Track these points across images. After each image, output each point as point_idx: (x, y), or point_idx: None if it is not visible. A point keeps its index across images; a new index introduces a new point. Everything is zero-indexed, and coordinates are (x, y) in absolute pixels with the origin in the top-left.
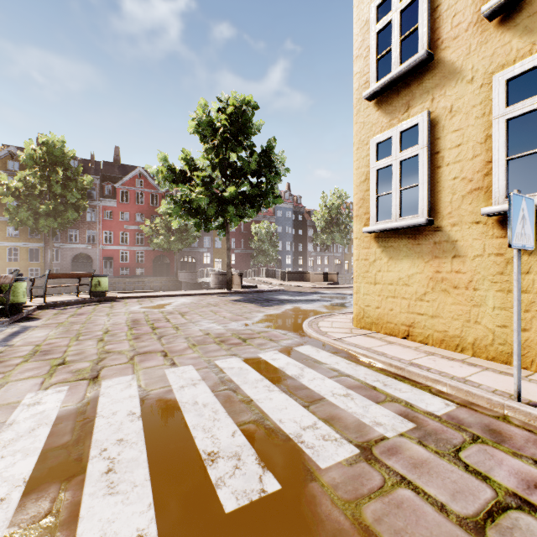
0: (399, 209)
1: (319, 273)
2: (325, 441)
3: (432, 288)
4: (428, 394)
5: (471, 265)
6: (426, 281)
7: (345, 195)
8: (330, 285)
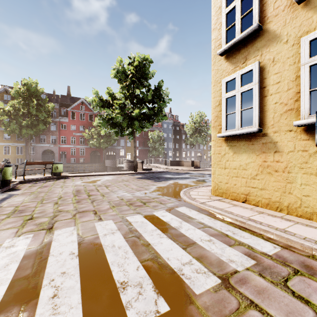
0: (240, 122)
1: (189, 161)
2: (198, 274)
3: (261, 171)
4: (262, 240)
5: (286, 157)
6: (257, 167)
7: (204, 115)
8: (195, 168)
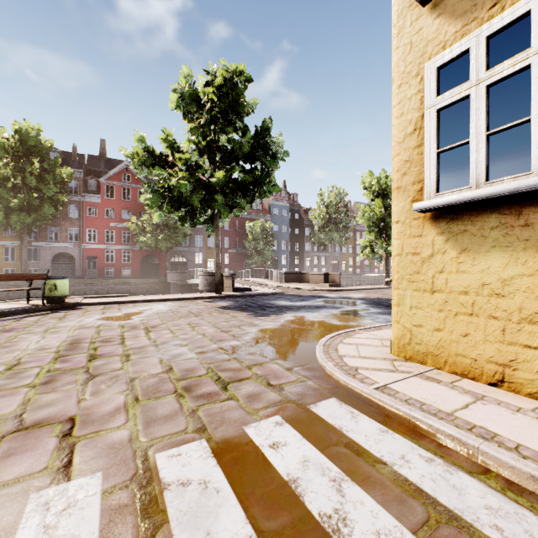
0: (485, 167)
1: (319, 273)
2: None
3: None
4: None
5: None
6: None
7: (343, 192)
8: (332, 287)
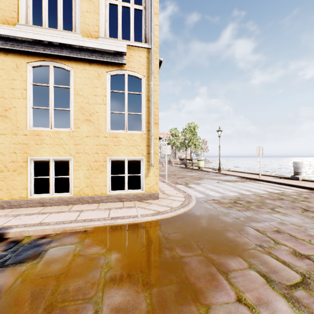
0: None
1: None
2: (204, 184)
3: None
4: (177, 186)
5: None
6: None
7: None
8: None
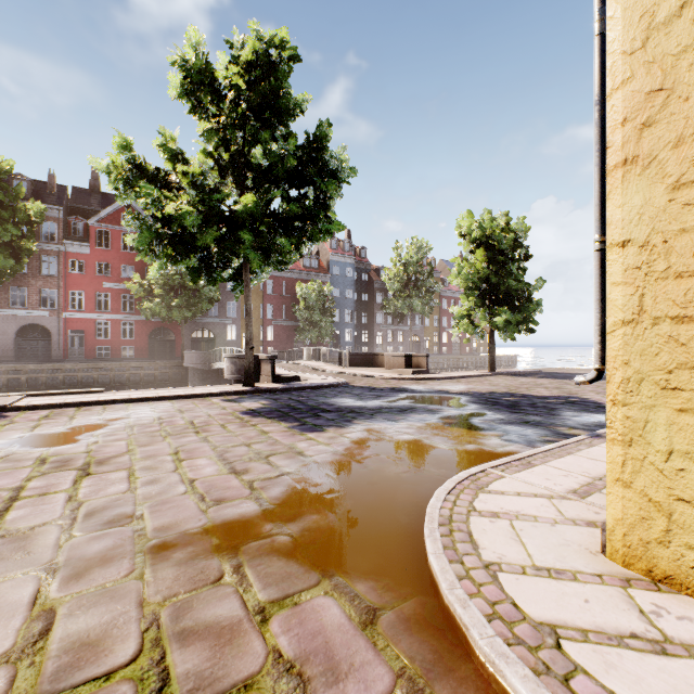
0: None
1: (398, 354)
2: None
3: None
4: None
5: None
6: None
7: (427, 245)
8: (416, 374)
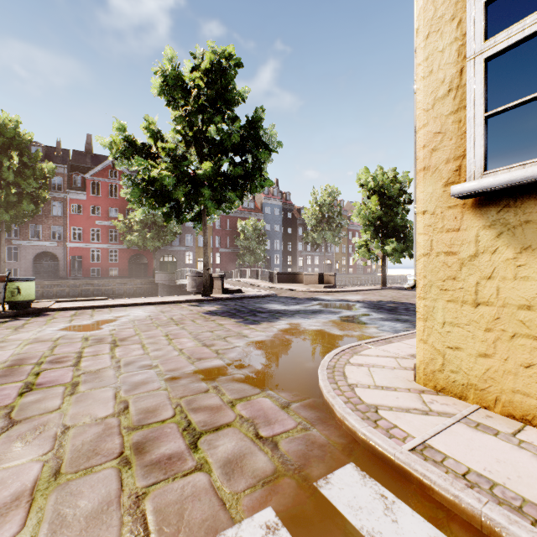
0: None
1: (313, 274)
2: None
3: None
4: None
5: None
6: None
7: (336, 191)
8: (327, 288)
